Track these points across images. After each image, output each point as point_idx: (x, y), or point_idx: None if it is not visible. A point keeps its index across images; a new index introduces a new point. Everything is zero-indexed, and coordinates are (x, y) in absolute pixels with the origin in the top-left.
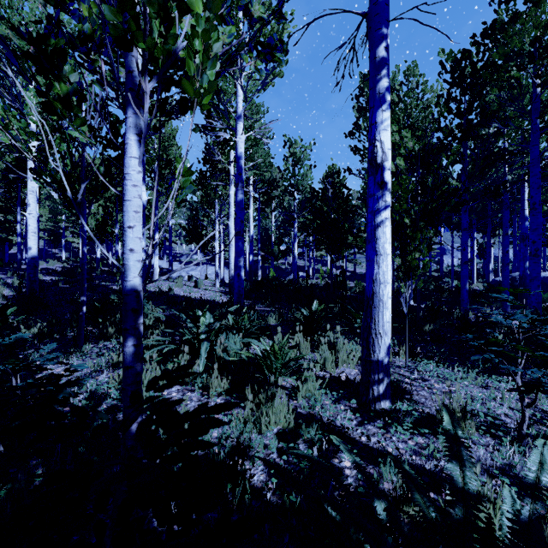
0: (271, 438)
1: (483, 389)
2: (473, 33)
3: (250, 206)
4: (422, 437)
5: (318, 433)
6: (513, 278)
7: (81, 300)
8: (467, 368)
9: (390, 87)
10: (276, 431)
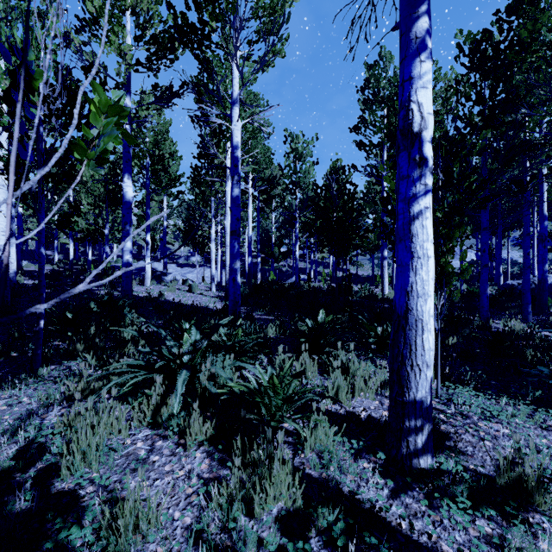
0: (269, 528)
1: (542, 430)
2: (497, 9)
3: (249, 205)
4: (485, 519)
5: (338, 517)
6: None
7: (38, 312)
8: (513, 398)
9: (429, 32)
10: (275, 513)
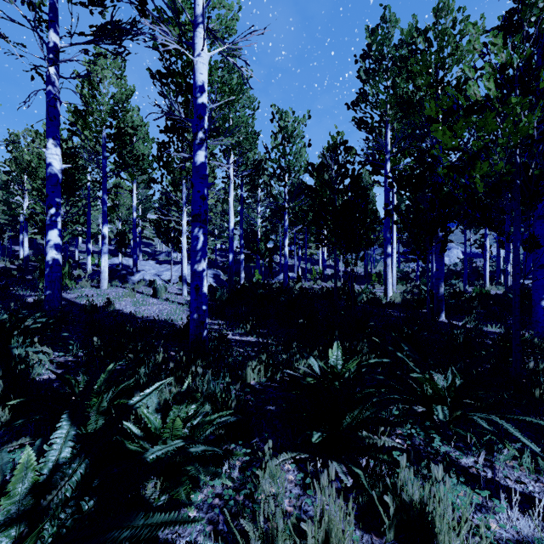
0: None
1: None
2: None
3: (230, 193)
4: None
5: None
6: None
7: None
8: None
9: None
10: None
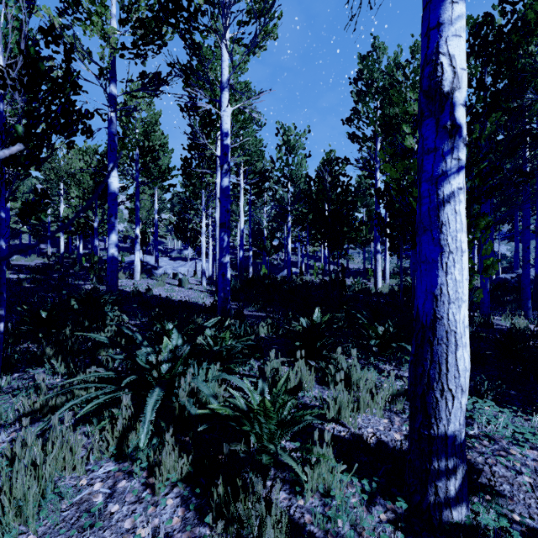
0: None
1: None
2: None
3: (240, 198)
4: None
5: None
6: (520, 275)
7: None
8: None
9: None
10: None
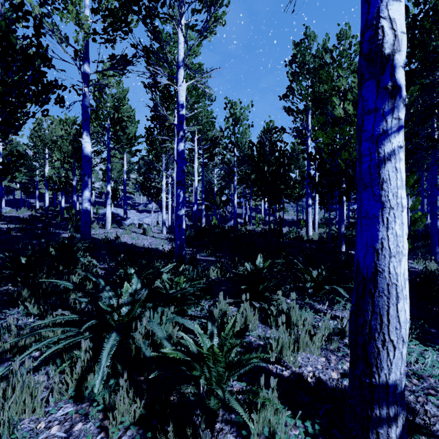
0: None
1: None
2: None
3: (195, 161)
4: None
5: None
6: (426, 225)
7: None
8: None
9: None
10: None
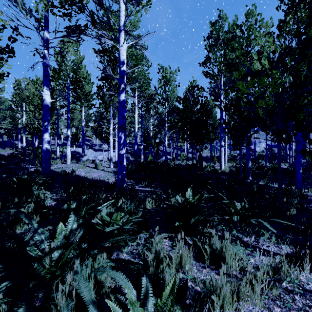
0: None
1: None
2: None
3: (135, 112)
4: None
5: None
6: None
7: None
8: None
9: None
10: None
